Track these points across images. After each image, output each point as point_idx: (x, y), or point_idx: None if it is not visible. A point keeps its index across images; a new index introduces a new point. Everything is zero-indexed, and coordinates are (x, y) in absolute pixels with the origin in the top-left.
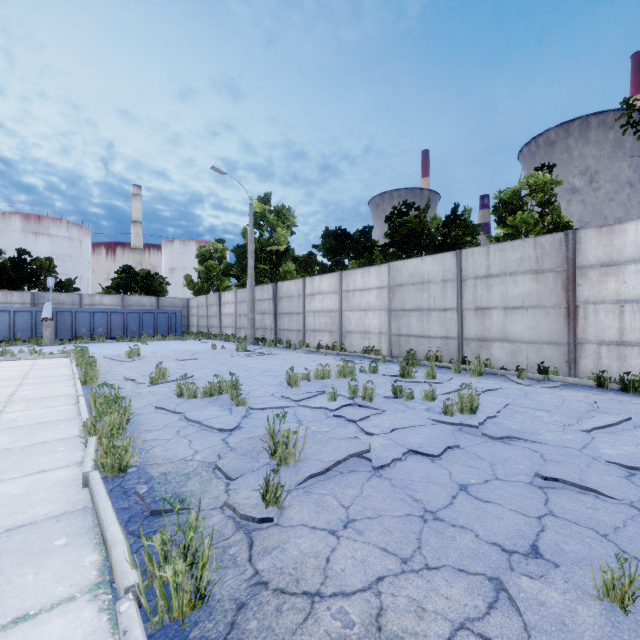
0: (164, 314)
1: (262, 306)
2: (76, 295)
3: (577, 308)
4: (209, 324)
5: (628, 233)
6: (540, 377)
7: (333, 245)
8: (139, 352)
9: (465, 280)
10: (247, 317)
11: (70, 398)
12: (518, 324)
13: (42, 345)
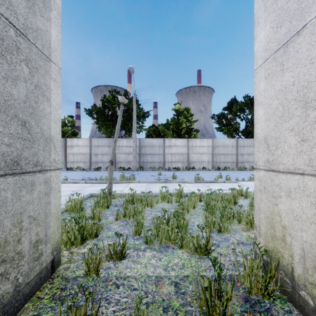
0: None
1: None
2: None
3: (67, 155)
4: None
5: (74, 140)
6: None
7: None
8: None
9: None
10: None
11: None
12: None
13: None
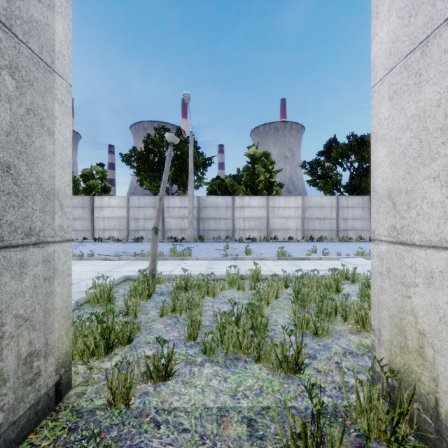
0: None
1: None
2: None
3: (94, 219)
4: None
5: (105, 199)
6: (81, 241)
7: None
8: None
9: None
10: None
11: None
12: (78, 224)
13: None
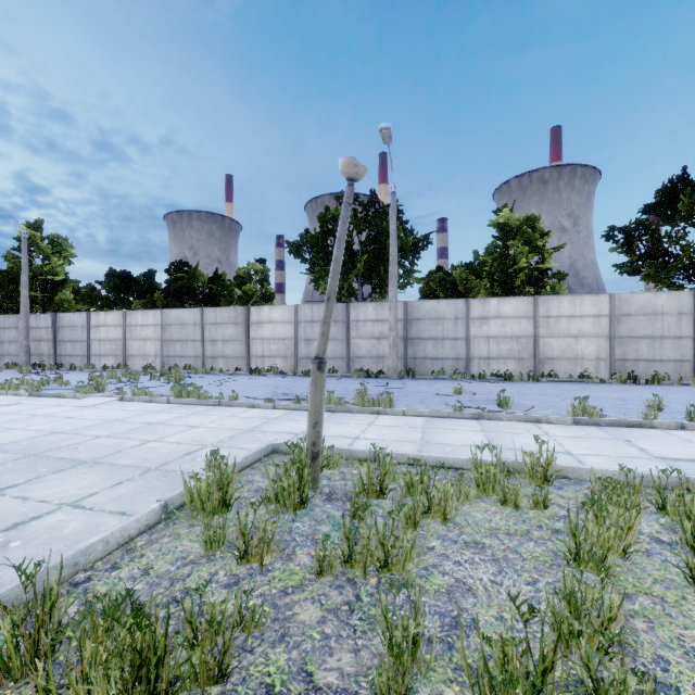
0: None
1: (37, 334)
2: None
3: (250, 341)
4: None
5: (265, 311)
6: (232, 373)
7: (118, 284)
8: None
9: (205, 325)
10: (20, 344)
11: None
12: (229, 349)
13: None
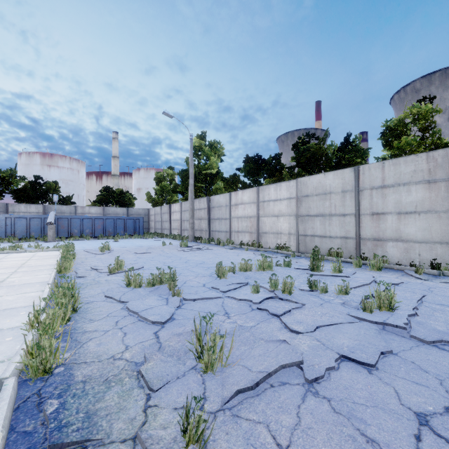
0: (131, 220)
1: (199, 214)
2: (72, 207)
3: None
4: (162, 227)
5: None
6: (435, 272)
7: (252, 168)
8: (109, 247)
9: (362, 190)
10: (188, 222)
11: (43, 285)
12: (411, 226)
13: (47, 241)
